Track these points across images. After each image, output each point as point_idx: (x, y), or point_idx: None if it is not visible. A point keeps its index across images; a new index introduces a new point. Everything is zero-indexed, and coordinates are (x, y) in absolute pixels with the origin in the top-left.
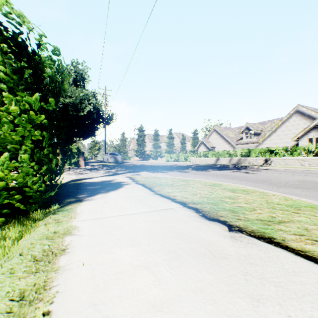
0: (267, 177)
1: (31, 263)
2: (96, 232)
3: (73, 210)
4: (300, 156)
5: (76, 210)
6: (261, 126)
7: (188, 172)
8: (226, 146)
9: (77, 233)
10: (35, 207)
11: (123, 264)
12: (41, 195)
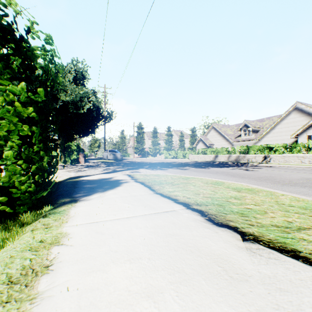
0: (269, 175)
1: (4, 286)
2: (88, 241)
3: (66, 212)
4: (300, 153)
5: (69, 213)
6: (259, 123)
7: (188, 169)
8: (224, 143)
9: (66, 243)
10: (24, 210)
11: (119, 289)
12: (30, 196)
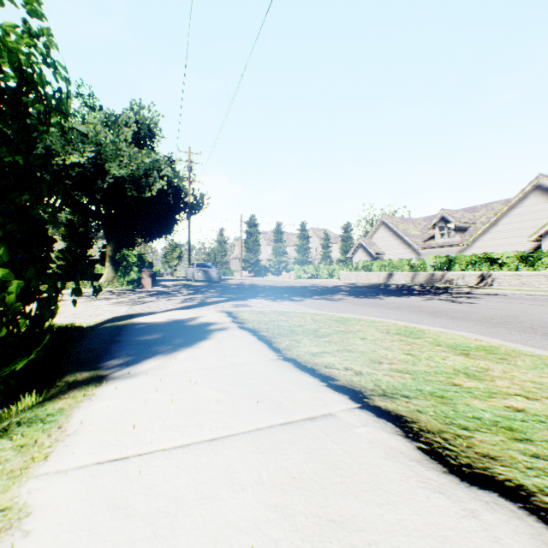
0: (504, 312)
1: None
2: None
3: (62, 419)
4: None
5: (67, 421)
6: (469, 215)
7: (341, 300)
8: (403, 251)
9: None
10: None
11: None
12: None
